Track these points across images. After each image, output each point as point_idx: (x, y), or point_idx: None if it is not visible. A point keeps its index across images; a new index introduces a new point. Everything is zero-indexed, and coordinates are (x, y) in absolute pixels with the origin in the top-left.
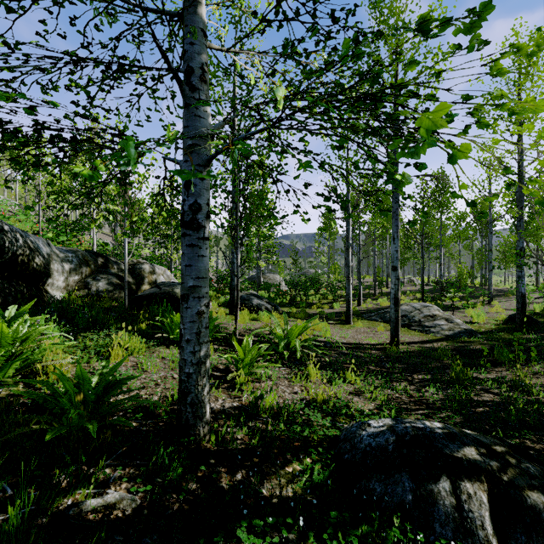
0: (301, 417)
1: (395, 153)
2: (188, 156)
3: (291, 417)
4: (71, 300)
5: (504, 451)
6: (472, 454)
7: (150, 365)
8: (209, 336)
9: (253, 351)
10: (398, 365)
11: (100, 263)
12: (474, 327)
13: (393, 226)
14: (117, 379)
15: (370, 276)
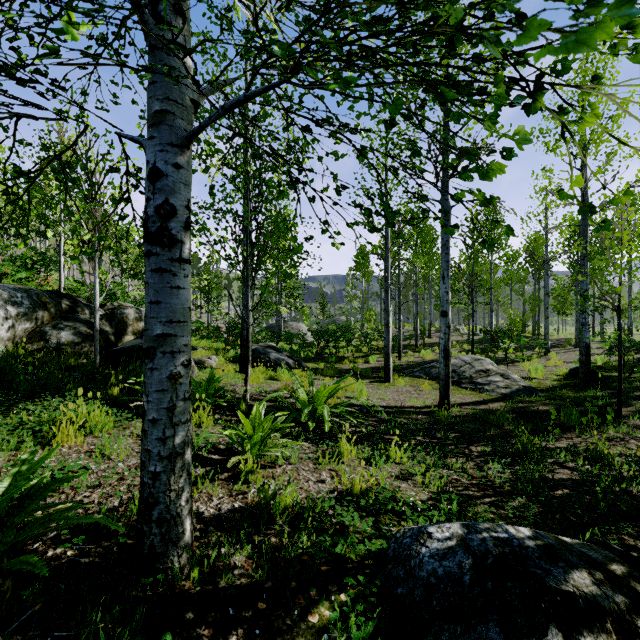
0: (331, 522)
1: (445, 172)
2: (154, 130)
3: (316, 524)
4: (17, 356)
5: (626, 573)
6: (586, 584)
7: (116, 450)
8: (209, 402)
9: (266, 424)
10: (450, 433)
11: (65, 307)
12: (533, 384)
13: (442, 262)
14: (57, 475)
15: (409, 325)
